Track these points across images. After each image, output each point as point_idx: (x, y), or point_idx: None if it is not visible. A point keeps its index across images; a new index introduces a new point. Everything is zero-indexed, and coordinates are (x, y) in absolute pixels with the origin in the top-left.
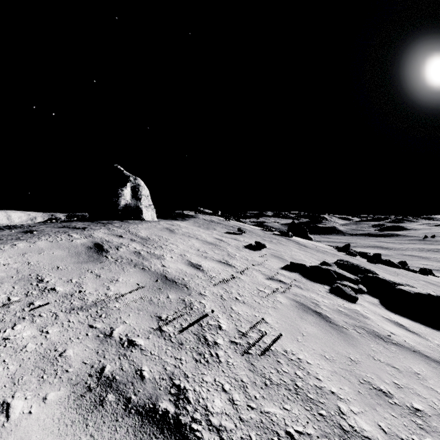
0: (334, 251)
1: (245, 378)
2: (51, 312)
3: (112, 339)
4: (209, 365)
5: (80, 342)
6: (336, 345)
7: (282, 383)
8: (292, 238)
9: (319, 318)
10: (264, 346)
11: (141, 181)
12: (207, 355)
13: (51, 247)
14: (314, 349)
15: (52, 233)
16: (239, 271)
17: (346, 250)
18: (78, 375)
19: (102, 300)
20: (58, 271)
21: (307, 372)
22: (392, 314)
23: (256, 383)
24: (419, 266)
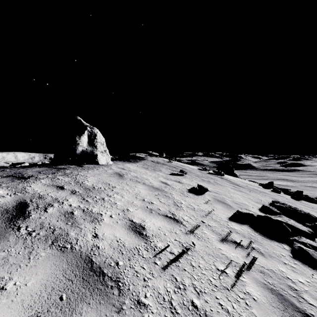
0: (261, 189)
1: None
2: None
3: None
4: None
5: None
6: None
7: None
8: (224, 177)
9: None
10: None
11: (97, 130)
12: None
13: None
14: None
15: None
16: (188, 230)
17: (269, 187)
18: None
19: None
20: None
21: None
22: None
23: None
24: None
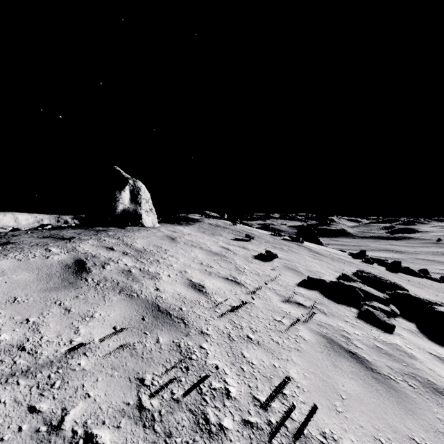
0: (349, 259)
1: None
2: None
3: (59, 435)
4: None
5: None
6: (389, 414)
7: None
8: (303, 244)
9: (356, 364)
10: (292, 428)
11: (142, 184)
12: None
13: (17, 268)
14: (362, 426)
15: (28, 247)
16: (250, 291)
17: (361, 257)
18: None
19: (63, 354)
20: (13, 306)
21: None
22: (438, 347)
23: None
24: (435, 271)
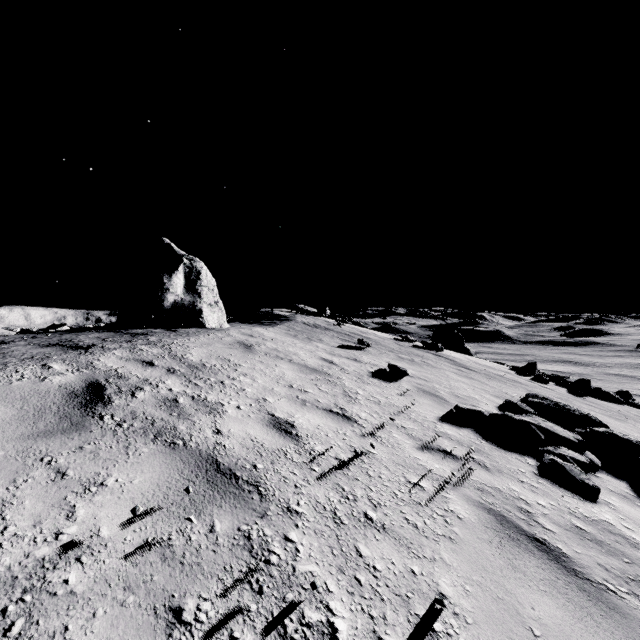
0: (513, 376)
1: None
2: None
3: None
4: None
5: None
6: None
7: None
8: (443, 354)
9: (549, 563)
10: None
11: (202, 264)
12: None
13: None
14: None
15: (16, 361)
16: (366, 432)
17: (529, 372)
18: None
19: (38, 561)
20: None
21: None
22: None
23: None
24: (635, 392)
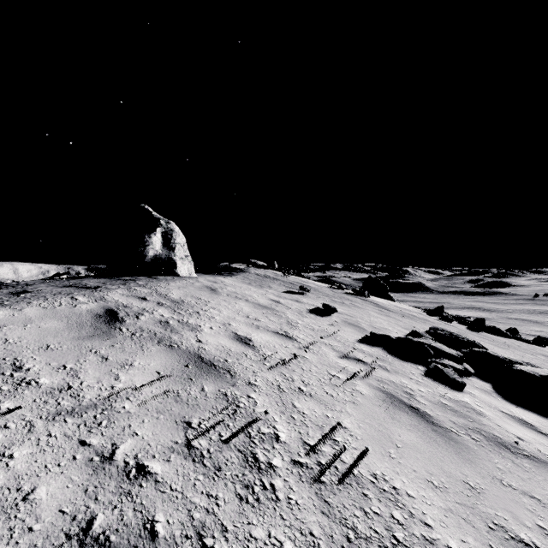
0: (424, 316)
1: (316, 528)
2: (25, 420)
3: (112, 464)
4: (260, 506)
5: (60, 471)
6: (446, 462)
7: (373, 536)
8: (369, 299)
9: (417, 418)
10: (342, 468)
11: (176, 226)
12: (258, 488)
13: (44, 316)
14: (415, 470)
15: (50, 295)
16: (303, 346)
17: (438, 314)
18: (48, 537)
19: (106, 398)
20: (47, 353)
21: (409, 512)
22: (512, 407)
23: (334, 537)
24: (530, 333)
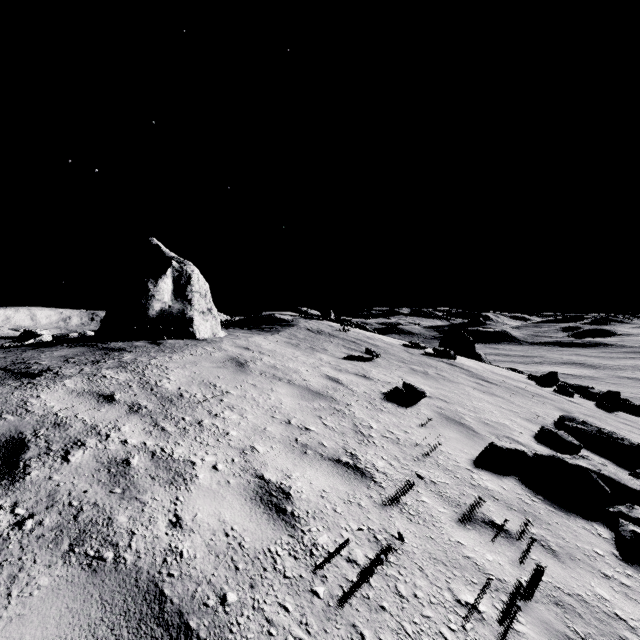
0: (534, 388)
1: None
2: None
3: None
4: None
5: None
6: None
7: None
8: (456, 362)
9: None
10: None
11: (194, 267)
12: None
13: None
14: None
15: None
16: (387, 497)
17: (549, 382)
18: None
19: None
20: None
21: None
22: None
23: None
24: None
